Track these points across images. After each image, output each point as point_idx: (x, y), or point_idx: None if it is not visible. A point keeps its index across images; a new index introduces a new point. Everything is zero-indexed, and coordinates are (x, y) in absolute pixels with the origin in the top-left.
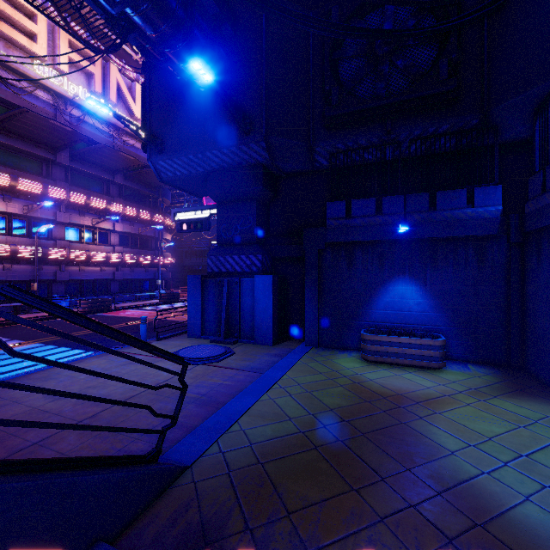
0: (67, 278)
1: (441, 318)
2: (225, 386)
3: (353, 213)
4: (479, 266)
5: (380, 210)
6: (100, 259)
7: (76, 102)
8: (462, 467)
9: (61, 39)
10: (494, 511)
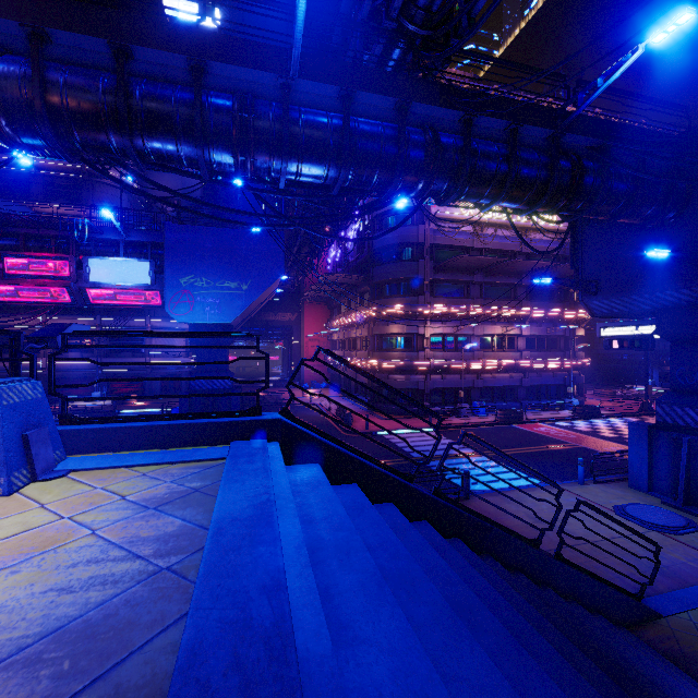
0: (482, 386)
1: None
2: (690, 567)
3: None
4: None
5: None
6: (509, 367)
7: (489, 223)
8: None
9: None
10: None
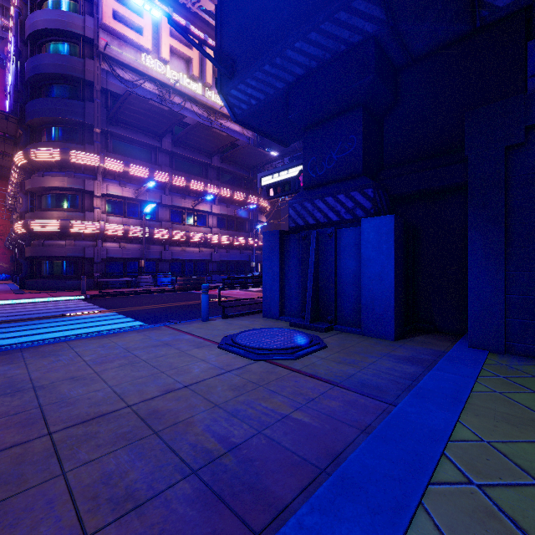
0: (170, 258)
1: None
2: (294, 427)
3: None
4: None
5: None
6: (199, 240)
7: (177, 89)
8: None
9: (163, 29)
10: None
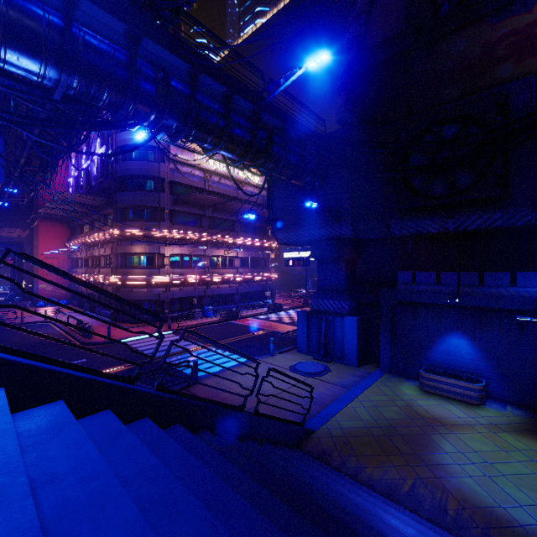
0: (211, 294)
1: (487, 367)
2: (326, 394)
3: (417, 281)
4: (519, 332)
5: (438, 281)
6: (230, 279)
7: (216, 172)
8: (446, 459)
9: None
10: (448, 476)
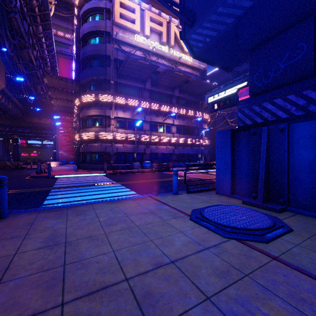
0: (150, 152)
1: None
2: None
3: None
4: None
5: None
6: (166, 141)
7: (153, 52)
8: None
9: (146, 17)
10: None
